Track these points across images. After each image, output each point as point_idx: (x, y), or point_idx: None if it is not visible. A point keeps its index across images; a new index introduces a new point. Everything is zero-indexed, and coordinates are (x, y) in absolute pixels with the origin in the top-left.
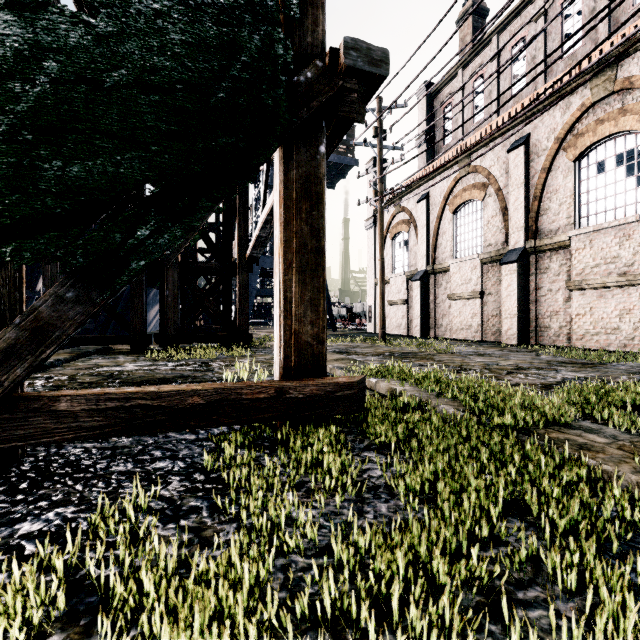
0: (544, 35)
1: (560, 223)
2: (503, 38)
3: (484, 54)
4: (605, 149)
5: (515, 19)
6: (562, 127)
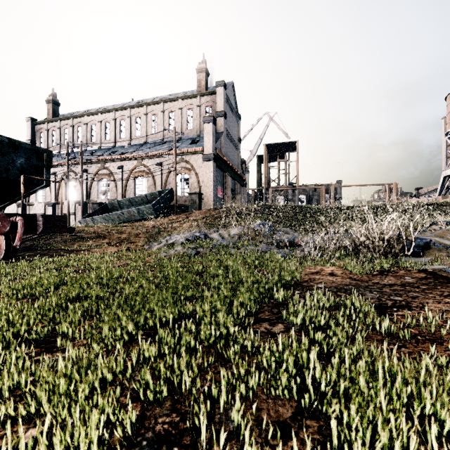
0: (73, 133)
1: (63, 198)
2: (62, 123)
3: (56, 124)
4: (71, 183)
5: (65, 120)
6: (63, 174)
